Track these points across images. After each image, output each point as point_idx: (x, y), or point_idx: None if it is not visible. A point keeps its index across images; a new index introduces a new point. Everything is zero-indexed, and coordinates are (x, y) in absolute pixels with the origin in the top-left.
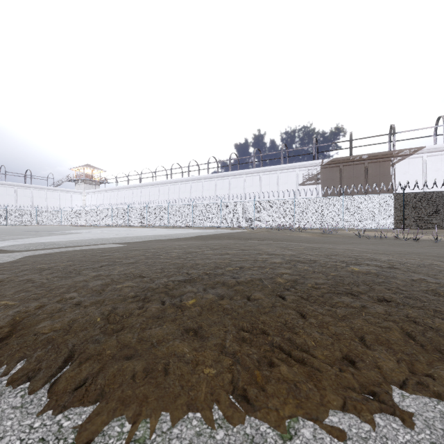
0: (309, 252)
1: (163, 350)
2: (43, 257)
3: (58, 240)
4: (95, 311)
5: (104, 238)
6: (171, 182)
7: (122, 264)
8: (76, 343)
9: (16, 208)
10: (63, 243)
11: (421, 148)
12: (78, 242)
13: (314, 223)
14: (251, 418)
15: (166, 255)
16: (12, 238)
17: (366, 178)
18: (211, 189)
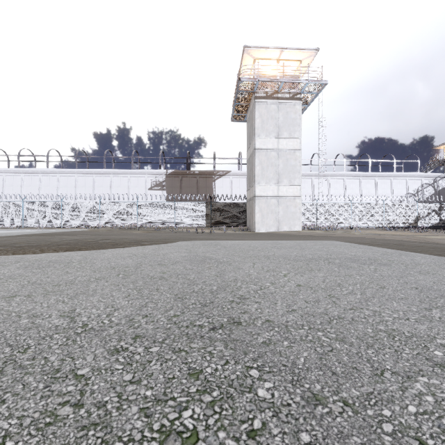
0: (89, 237)
1: None
2: None
3: None
4: None
5: None
6: None
7: None
8: None
9: None
10: None
11: (229, 171)
12: None
13: (154, 222)
14: (1, 257)
15: None
16: None
17: (198, 189)
18: (52, 185)
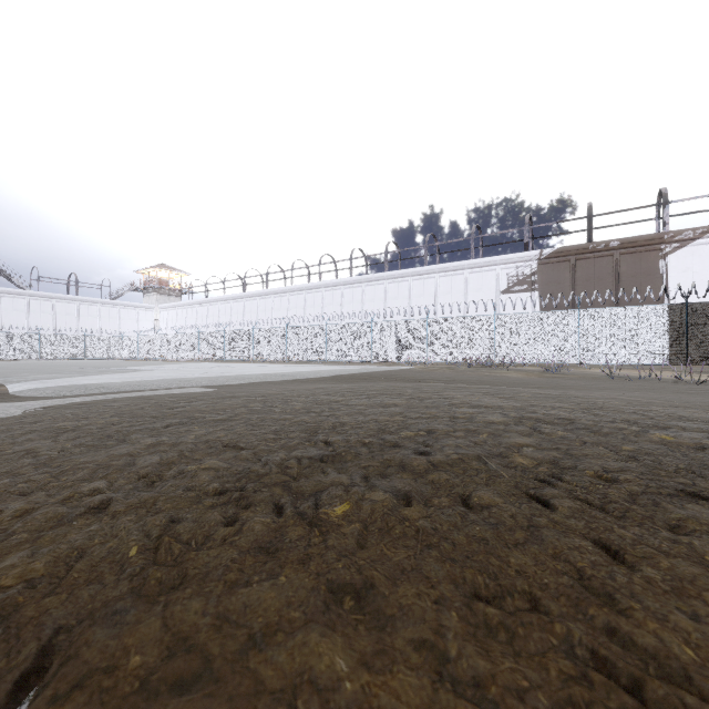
0: (545, 404)
1: (278, 663)
2: (74, 408)
3: (110, 381)
4: (132, 526)
5: (183, 378)
6: (292, 291)
7: (204, 423)
8: (66, 624)
9: (55, 333)
10: (116, 385)
11: None
12: (140, 384)
13: (529, 354)
14: None
15: (284, 407)
16: (40, 377)
17: (617, 280)
18: (355, 301)
